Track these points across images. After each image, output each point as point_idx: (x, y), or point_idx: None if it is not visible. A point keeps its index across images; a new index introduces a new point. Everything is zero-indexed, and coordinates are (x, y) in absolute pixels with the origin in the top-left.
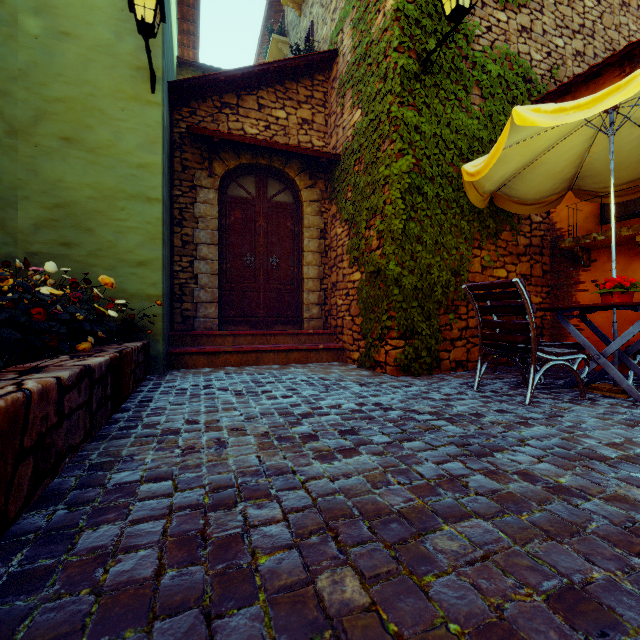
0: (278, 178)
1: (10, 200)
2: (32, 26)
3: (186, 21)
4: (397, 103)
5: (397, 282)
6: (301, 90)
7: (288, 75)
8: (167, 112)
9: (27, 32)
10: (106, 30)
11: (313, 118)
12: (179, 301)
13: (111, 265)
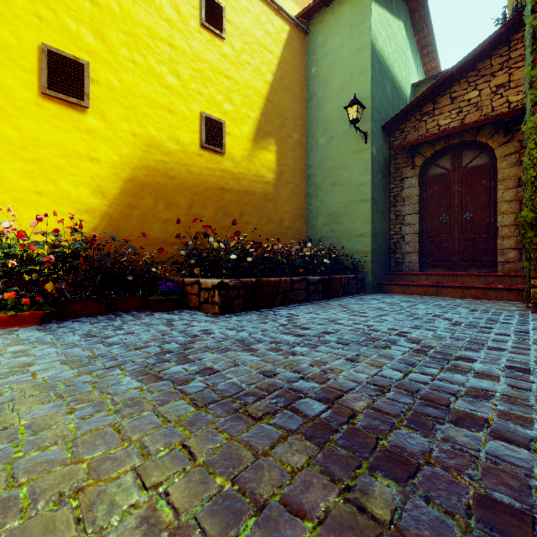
0: (472, 147)
1: (316, 216)
2: (322, 142)
3: (424, 48)
4: (535, 60)
5: (534, 226)
6: (495, 61)
7: (478, 59)
8: (381, 144)
9: (320, 145)
10: (346, 125)
11: (510, 78)
12: (393, 253)
13: (348, 238)
